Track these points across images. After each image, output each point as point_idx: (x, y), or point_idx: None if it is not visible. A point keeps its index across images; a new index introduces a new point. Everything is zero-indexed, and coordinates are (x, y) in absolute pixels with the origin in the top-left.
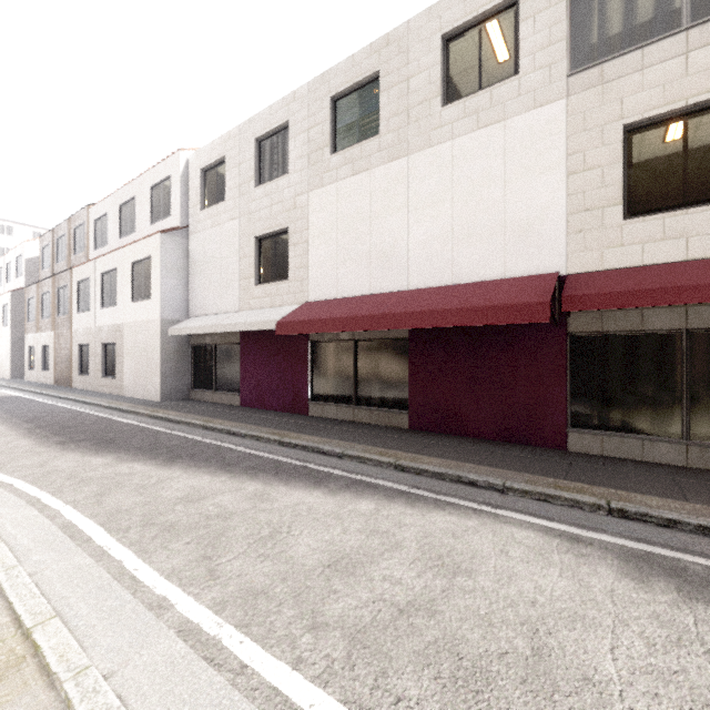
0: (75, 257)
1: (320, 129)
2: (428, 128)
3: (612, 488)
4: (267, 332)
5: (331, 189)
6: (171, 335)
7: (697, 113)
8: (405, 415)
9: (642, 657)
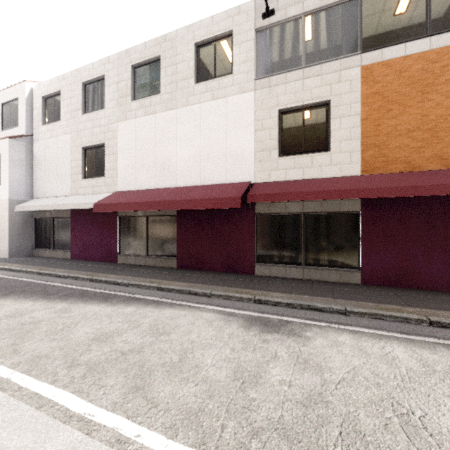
0: None
1: (125, 84)
2: (187, 94)
3: (262, 291)
4: (90, 210)
5: (131, 122)
6: (17, 211)
7: (308, 109)
8: (175, 260)
9: (226, 355)
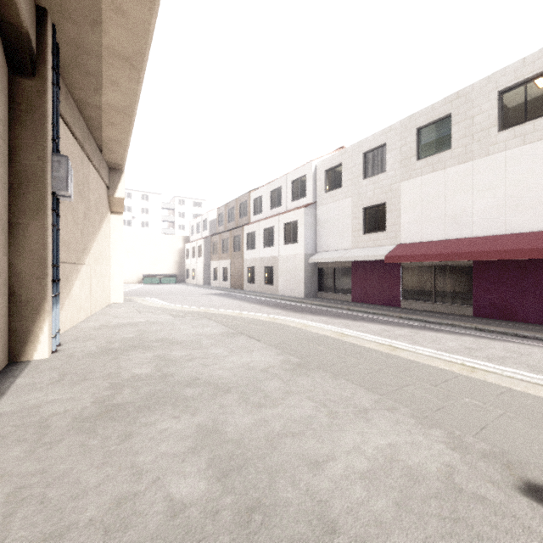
0: (241, 220)
1: (408, 146)
2: (487, 145)
3: None
4: (371, 260)
5: (416, 180)
6: (310, 262)
7: None
8: (470, 308)
9: None
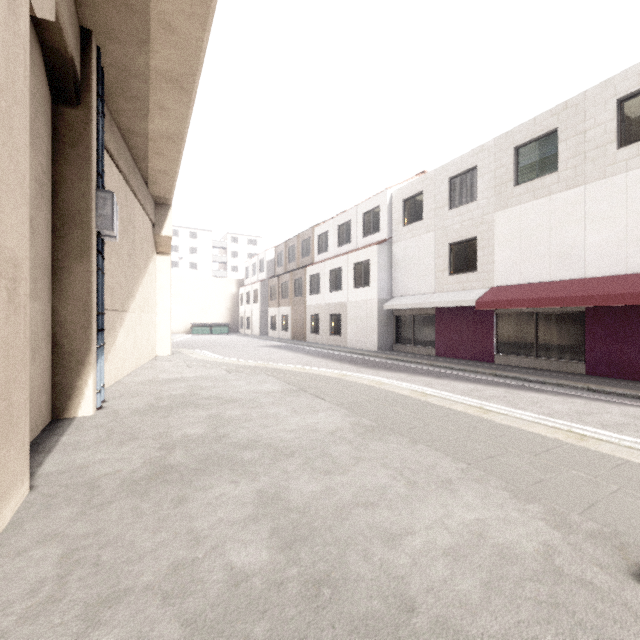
0: (303, 259)
1: (504, 169)
2: (603, 165)
3: None
4: (459, 307)
5: (514, 210)
6: (385, 309)
7: None
8: (582, 365)
9: None
